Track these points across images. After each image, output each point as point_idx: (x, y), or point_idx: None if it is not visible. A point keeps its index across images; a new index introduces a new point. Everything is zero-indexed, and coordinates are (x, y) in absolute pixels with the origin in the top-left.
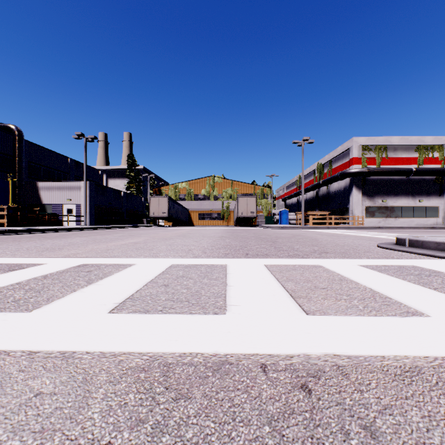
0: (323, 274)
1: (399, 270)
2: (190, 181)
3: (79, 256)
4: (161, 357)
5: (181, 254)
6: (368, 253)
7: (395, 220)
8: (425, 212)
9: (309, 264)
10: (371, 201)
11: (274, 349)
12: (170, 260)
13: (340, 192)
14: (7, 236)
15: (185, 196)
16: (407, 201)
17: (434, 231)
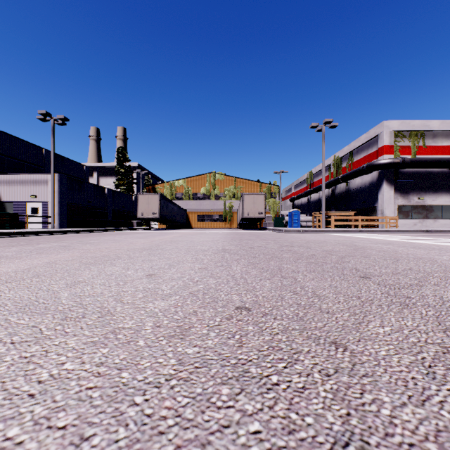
0: None
1: None
2: (188, 179)
3: None
4: None
5: None
6: None
7: (434, 221)
8: None
9: None
10: (405, 199)
11: None
12: None
13: (364, 188)
14: None
15: (182, 195)
16: (448, 198)
17: None
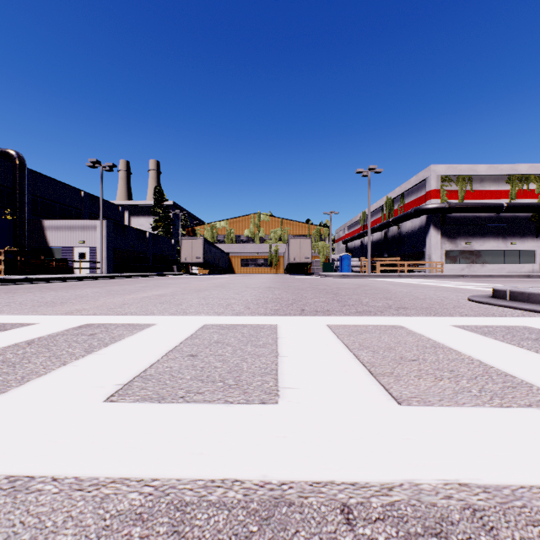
0: (408, 338)
1: (508, 332)
2: (230, 220)
3: (84, 313)
4: (174, 488)
5: (218, 311)
6: (459, 309)
7: (481, 266)
8: (519, 257)
9: (386, 324)
10: (452, 244)
11: (360, 471)
12: (202, 318)
13: (414, 232)
14: (1, 286)
15: (224, 238)
16: (496, 243)
17: (532, 280)
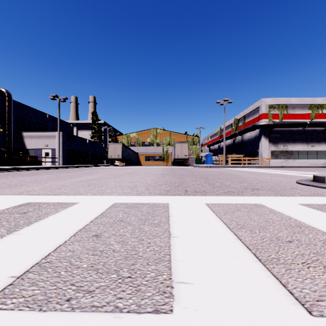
0: (273, 216)
1: None
2: (138, 132)
3: (31, 194)
4: None
5: (126, 191)
6: (295, 190)
7: (293, 161)
8: (316, 155)
9: (250, 203)
10: (275, 147)
11: None
12: (113, 198)
13: (251, 140)
14: None
15: (135, 143)
16: (302, 146)
17: None
